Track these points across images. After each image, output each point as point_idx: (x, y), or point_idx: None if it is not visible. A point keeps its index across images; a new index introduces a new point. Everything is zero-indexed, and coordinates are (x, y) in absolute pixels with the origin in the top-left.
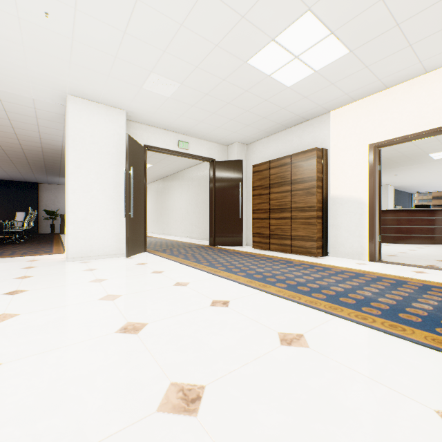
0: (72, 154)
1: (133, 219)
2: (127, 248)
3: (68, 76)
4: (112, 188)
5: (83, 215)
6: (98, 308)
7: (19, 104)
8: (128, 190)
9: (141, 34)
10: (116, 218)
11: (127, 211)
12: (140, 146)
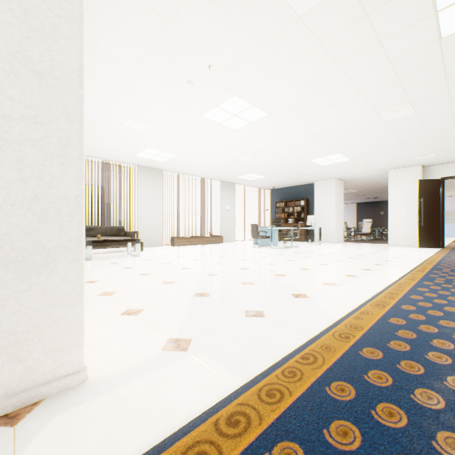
0: (390, 196)
1: (425, 227)
2: (418, 242)
3: (383, 167)
4: (411, 210)
5: (395, 225)
6: (370, 251)
7: (373, 177)
8: (418, 210)
9: (396, 154)
10: (413, 226)
11: (418, 222)
12: (434, 180)
